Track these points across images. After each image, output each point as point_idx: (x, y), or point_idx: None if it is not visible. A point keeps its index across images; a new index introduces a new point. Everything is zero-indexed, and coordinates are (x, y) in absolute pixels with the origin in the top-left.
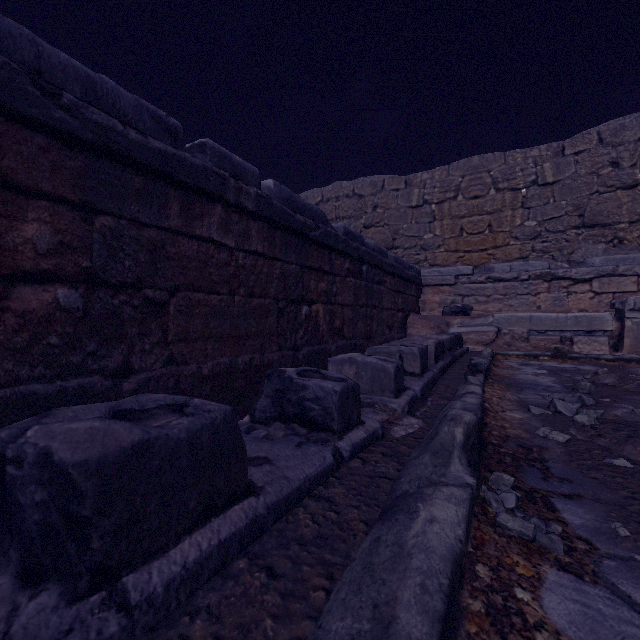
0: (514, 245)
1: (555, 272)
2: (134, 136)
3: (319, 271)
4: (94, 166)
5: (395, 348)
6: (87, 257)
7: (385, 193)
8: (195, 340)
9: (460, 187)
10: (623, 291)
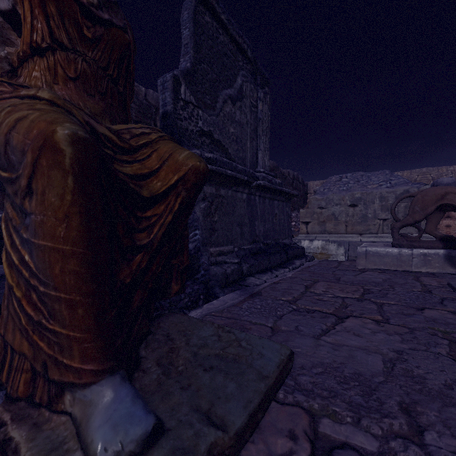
0: None
1: None
2: None
3: None
4: None
5: None
6: None
7: None
8: None
9: (416, 180)
10: None
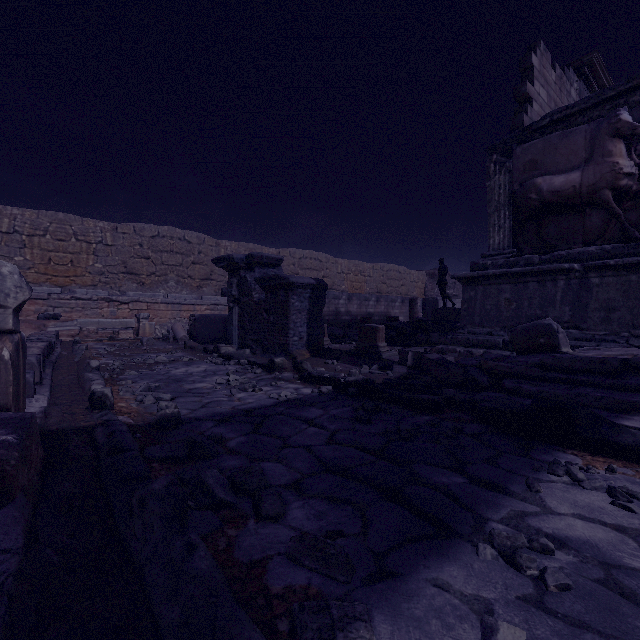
0: (89, 277)
1: (112, 297)
2: None
3: None
4: None
5: (44, 336)
6: None
7: None
8: None
9: (49, 229)
10: (142, 309)
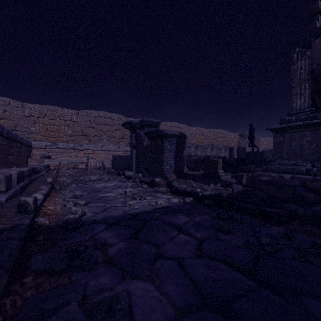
0: (65, 137)
1: (75, 147)
2: None
3: (11, 147)
4: None
5: (38, 165)
6: None
7: (11, 106)
8: None
9: (46, 114)
10: (90, 153)
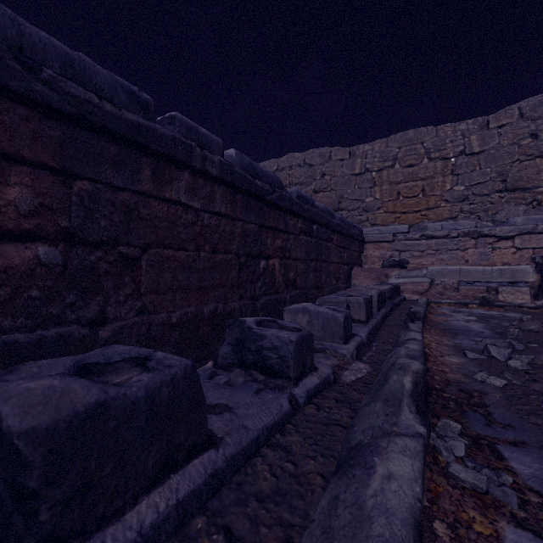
0: (444, 207)
1: (481, 230)
2: (109, 108)
3: (275, 230)
4: (72, 135)
5: (343, 298)
6: (66, 218)
7: (332, 162)
8: (165, 292)
9: (397, 157)
10: (542, 247)
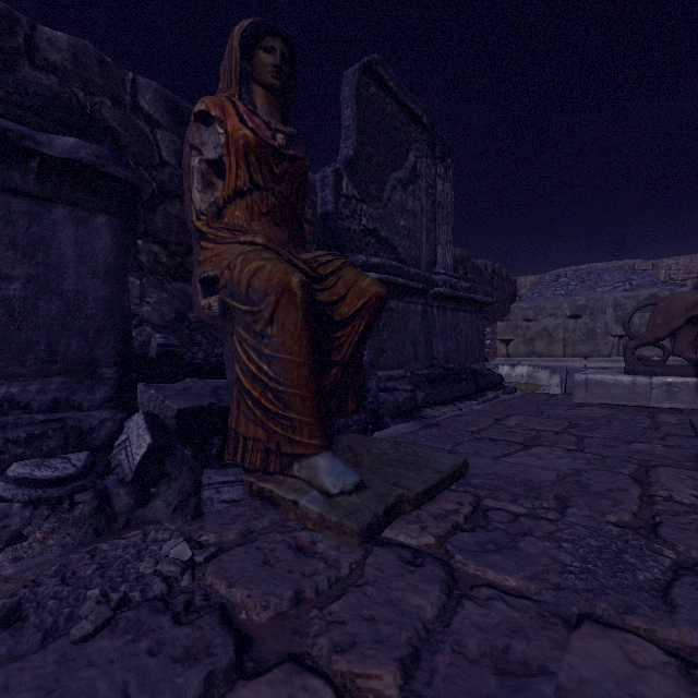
0: None
1: None
2: None
3: None
4: None
5: None
6: None
7: None
8: None
9: None
10: None
